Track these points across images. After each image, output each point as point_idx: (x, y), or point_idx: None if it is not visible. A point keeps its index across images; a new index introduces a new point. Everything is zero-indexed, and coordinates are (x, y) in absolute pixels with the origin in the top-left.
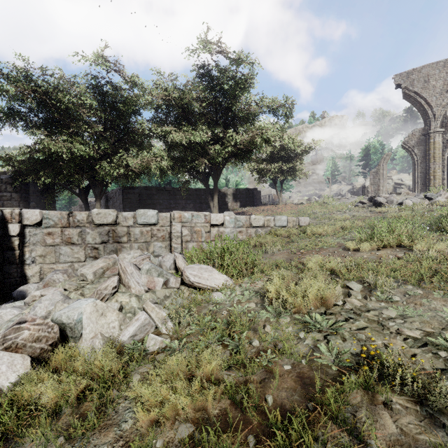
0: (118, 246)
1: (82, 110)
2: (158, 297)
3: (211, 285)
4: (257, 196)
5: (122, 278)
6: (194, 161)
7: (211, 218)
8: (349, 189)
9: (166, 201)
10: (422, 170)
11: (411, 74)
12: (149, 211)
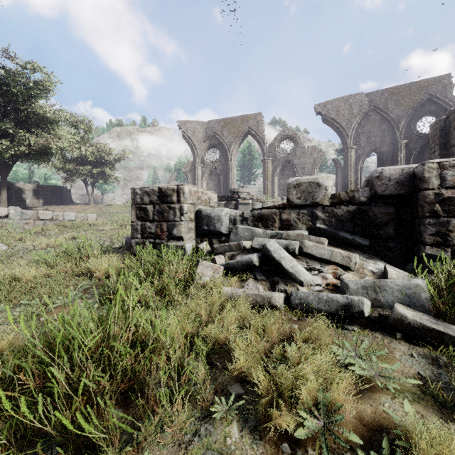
0: None
1: None
2: None
3: None
4: (66, 195)
5: None
6: None
7: None
8: None
9: None
10: None
11: (186, 123)
12: None
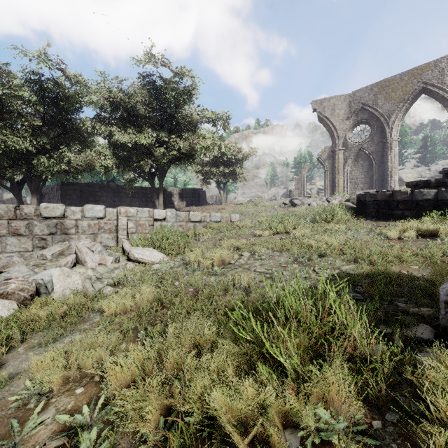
0: (66, 237)
1: (17, 101)
2: (109, 269)
3: (152, 260)
4: (202, 196)
5: (78, 256)
6: (140, 161)
7: (155, 214)
8: (284, 192)
9: (110, 199)
10: (331, 179)
11: (323, 102)
12: (97, 206)
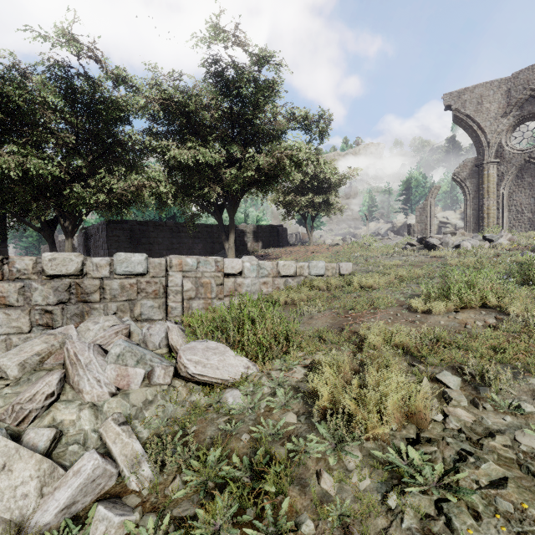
0: (85, 307)
1: (44, 112)
2: (133, 405)
3: (223, 378)
4: (283, 235)
5: (68, 374)
6: (204, 188)
7: (225, 265)
8: (389, 228)
9: (167, 240)
10: (475, 207)
11: (462, 94)
12: (134, 255)
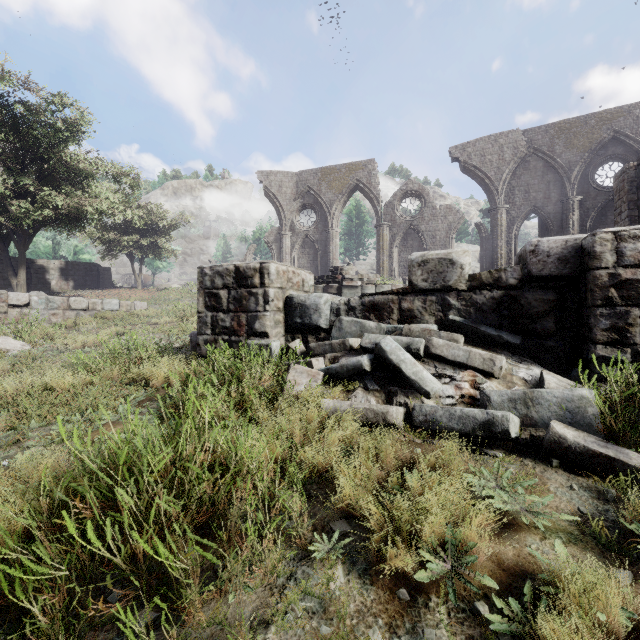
0: None
1: None
2: None
3: (6, 348)
4: (105, 275)
5: None
6: None
7: (10, 298)
8: None
9: None
10: None
11: (270, 175)
12: None
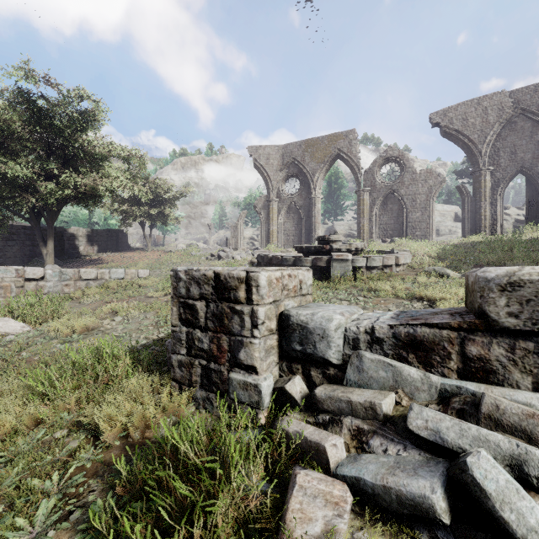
0: None
1: None
2: None
3: (5, 332)
4: (123, 239)
5: None
6: (15, 197)
7: (27, 272)
8: None
9: None
10: (266, 229)
11: (259, 149)
12: None
